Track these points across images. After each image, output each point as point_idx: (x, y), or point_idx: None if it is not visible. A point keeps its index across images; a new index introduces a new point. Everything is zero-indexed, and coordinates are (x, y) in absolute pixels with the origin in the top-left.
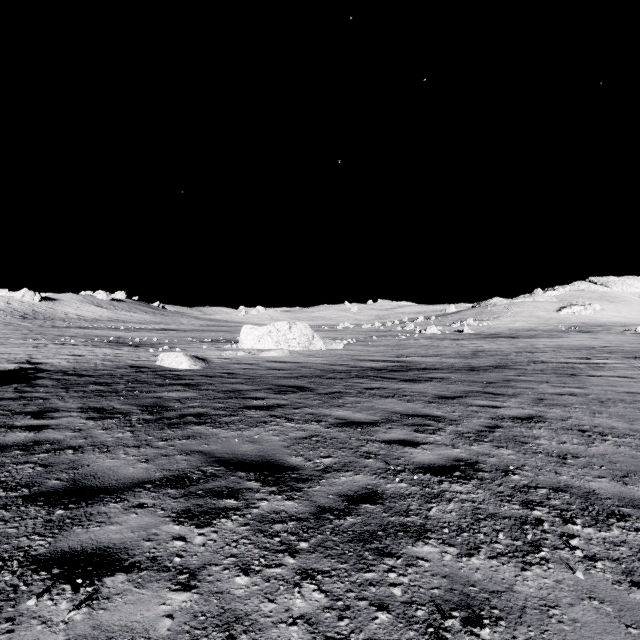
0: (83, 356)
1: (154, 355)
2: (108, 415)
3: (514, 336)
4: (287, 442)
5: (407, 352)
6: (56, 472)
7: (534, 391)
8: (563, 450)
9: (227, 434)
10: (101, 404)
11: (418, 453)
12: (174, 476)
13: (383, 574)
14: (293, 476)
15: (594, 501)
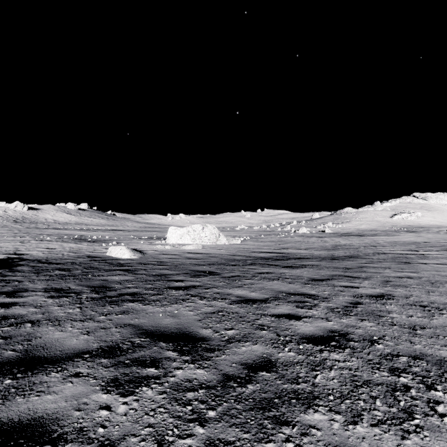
0: (54, 249)
1: (105, 248)
2: (64, 294)
3: (361, 235)
4: (199, 316)
5: (286, 246)
6: (13, 343)
7: (381, 275)
8: (412, 322)
9: (153, 310)
10: (61, 285)
11: (301, 325)
12: (108, 347)
13: (281, 444)
14: (203, 346)
15: (446, 368)
